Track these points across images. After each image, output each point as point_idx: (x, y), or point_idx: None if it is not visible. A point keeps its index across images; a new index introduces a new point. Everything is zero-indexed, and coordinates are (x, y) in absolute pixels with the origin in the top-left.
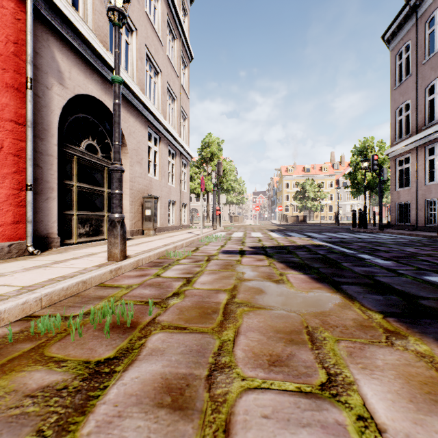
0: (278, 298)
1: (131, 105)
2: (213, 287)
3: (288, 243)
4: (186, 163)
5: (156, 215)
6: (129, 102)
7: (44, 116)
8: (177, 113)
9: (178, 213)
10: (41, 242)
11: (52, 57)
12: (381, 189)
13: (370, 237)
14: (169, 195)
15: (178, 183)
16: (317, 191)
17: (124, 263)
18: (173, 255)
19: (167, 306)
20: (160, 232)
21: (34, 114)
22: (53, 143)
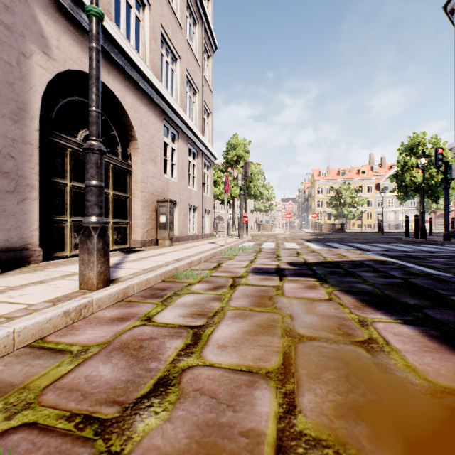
0: (406, 417)
1: (143, 91)
2: (242, 359)
3: (337, 257)
4: (209, 164)
5: (172, 222)
6: (140, 88)
7: (19, 92)
8: (199, 108)
9: (200, 221)
10: (14, 256)
11: (31, 17)
12: (447, 190)
13: (441, 250)
14: (189, 200)
15: (200, 186)
16: (355, 197)
17: (98, 295)
18: (184, 276)
19: (121, 451)
20: (178, 242)
21: (4, 87)
22: (32, 128)
